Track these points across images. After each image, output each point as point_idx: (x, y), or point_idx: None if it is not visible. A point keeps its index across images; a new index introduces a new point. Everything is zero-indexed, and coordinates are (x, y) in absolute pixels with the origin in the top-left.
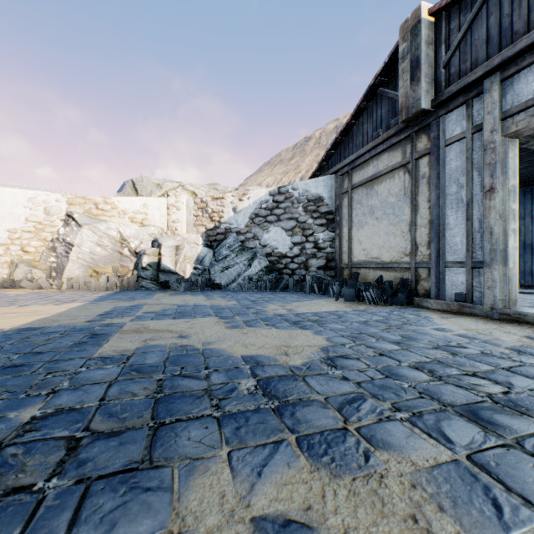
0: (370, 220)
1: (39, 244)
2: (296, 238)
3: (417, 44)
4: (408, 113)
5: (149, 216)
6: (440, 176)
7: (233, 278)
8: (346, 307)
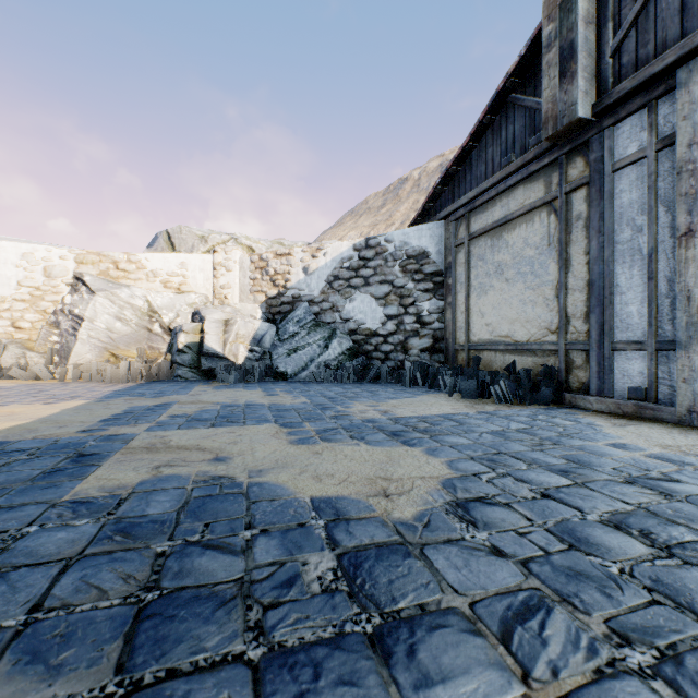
0: (497, 283)
1: (37, 318)
2: (391, 309)
3: (571, 23)
4: (556, 124)
5: (189, 279)
6: (606, 216)
7: (303, 364)
8: (467, 407)
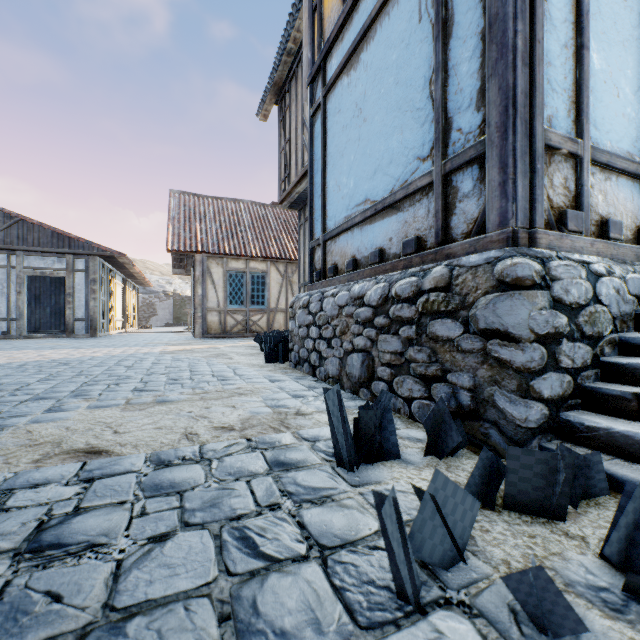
0: None
1: None
2: None
3: None
4: None
5: None
6: None
7: None
8: None
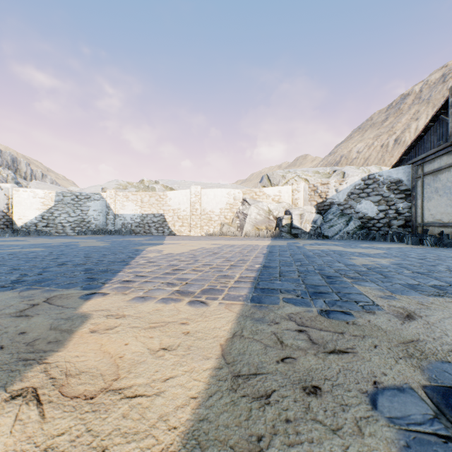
0: (435, 196)
1: (231, 215)
2: (381, 207)
3: None
4: None
5: (282, 197)
6: None
7: (336, 232)
8: (409, 247)
